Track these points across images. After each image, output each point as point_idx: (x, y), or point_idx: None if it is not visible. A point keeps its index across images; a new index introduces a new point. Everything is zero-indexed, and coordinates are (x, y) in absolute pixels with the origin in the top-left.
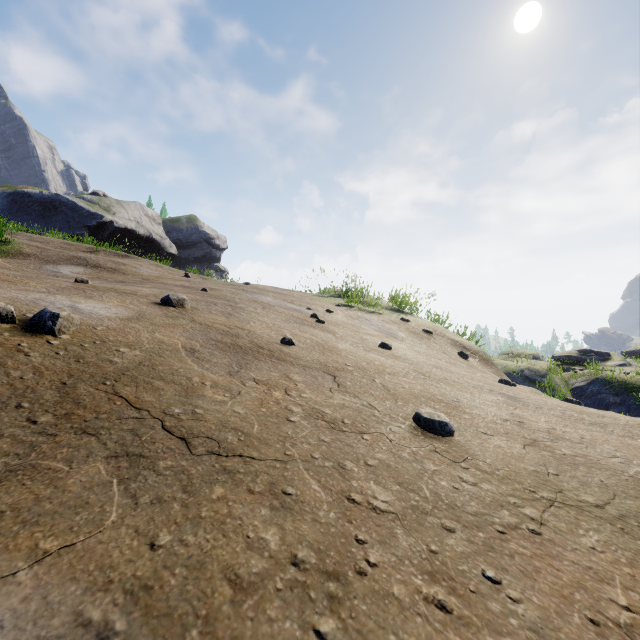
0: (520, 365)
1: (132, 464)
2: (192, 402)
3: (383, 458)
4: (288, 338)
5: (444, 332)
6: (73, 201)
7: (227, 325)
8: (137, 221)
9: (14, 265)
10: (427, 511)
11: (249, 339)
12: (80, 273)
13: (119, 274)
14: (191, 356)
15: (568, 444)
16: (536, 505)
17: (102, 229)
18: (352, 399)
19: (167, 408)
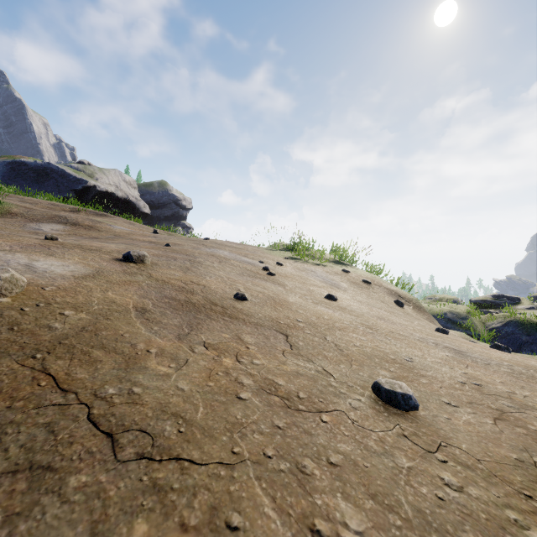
0: (443, 309)
1: (32, 484)
2: (131, 377)
3: (347, 451)
4: (241, 293)
5: (381, 282)
6: (62, 169)
7: (183, 280)
8: (116, 185)
9: (0, 223)
10: None
11: (203, 295)
12: (59, 230)
13: (94, 231)
14: (141, 317)
15: (536, 414)
16: None
17: (87, 192)
18: (306, 364)
19: (100, 388)
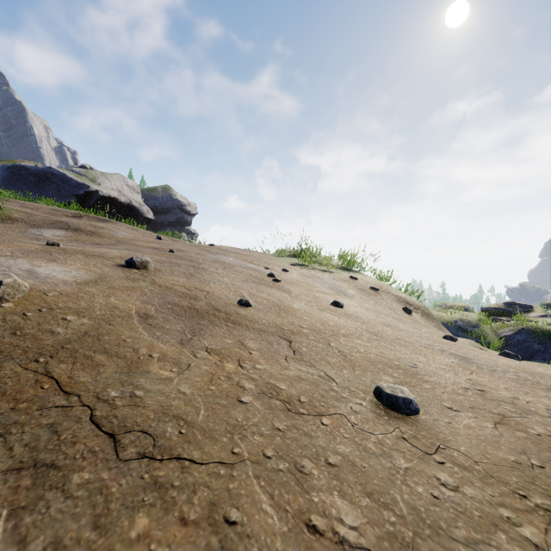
0: (454, 316)
1: (36, 481)
2: (133, 381)
3: (346, 452)
4: (245, 300)
5: (389, 289)
6: (64, 173)
7: (187, 287)
8: (119, 190)
9: (1, 229)
10: (408, 542)
11: (207, 301)
12: (61, 236)
13: (96, 237)
14: (143, 323)
15: (538, 419)
16: (534, 520)
17: (89, 197)
18: (308, 369)
19: (102, 391)
